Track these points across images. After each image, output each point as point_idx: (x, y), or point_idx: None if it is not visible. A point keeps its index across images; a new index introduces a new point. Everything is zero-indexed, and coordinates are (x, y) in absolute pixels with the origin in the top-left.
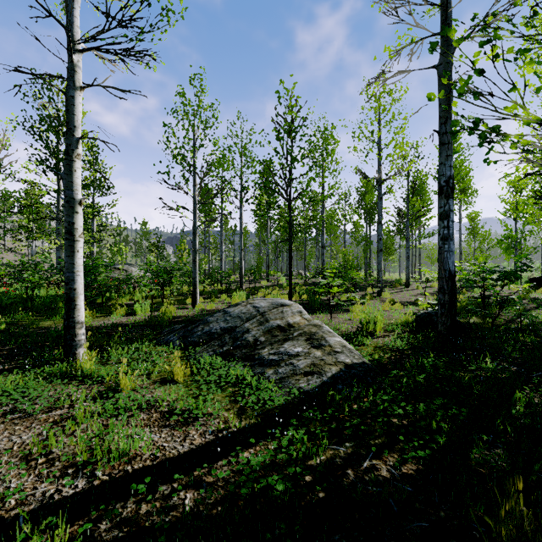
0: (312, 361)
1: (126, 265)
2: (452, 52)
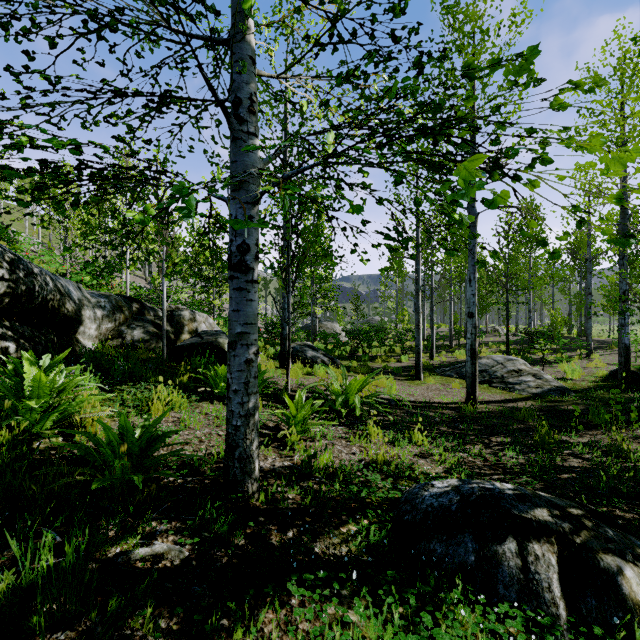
0: (537, 383)
1: (329, 322)
2: (627, 218)
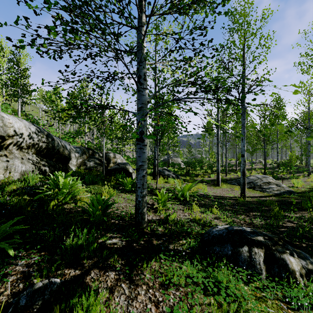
0: (277, 189)
1: (176, 157)
2: None
